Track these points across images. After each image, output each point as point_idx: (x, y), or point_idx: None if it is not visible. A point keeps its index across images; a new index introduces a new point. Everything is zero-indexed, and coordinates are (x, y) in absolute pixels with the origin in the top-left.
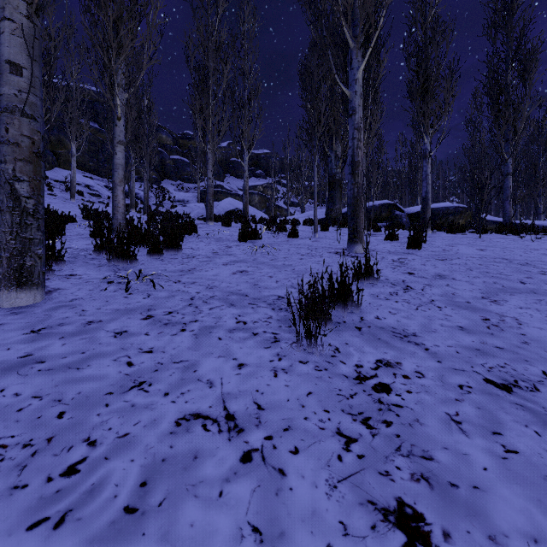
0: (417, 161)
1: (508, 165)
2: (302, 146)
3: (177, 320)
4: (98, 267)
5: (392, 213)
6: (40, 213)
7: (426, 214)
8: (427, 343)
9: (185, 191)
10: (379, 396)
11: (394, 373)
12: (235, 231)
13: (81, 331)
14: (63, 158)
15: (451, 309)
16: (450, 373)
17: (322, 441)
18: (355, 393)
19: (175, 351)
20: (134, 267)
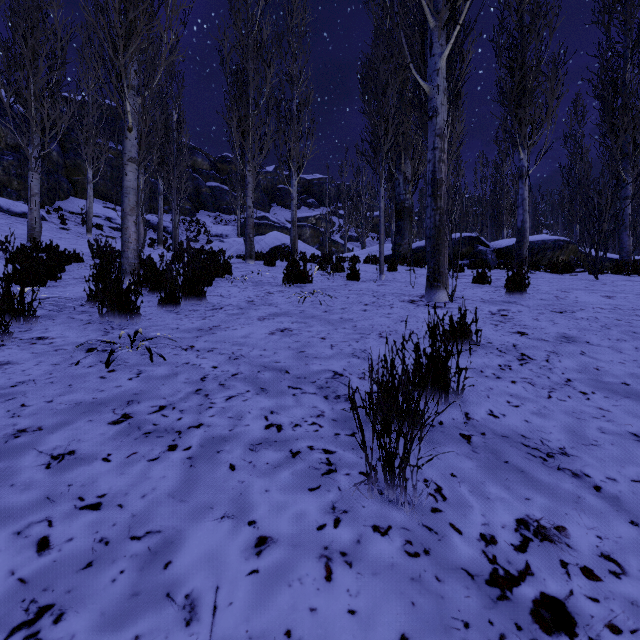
0: (503, 185)
1: (627, 186)
2: (363, 169)
3: (168, 425)
4: (85, 324)
5: (475, 248)
6: None
7: (522, 249)
8: (593, 472)
9: (224, 224)
10: None
11: (561, 560)
12: (280, 272)
13: None
14: (81, 186)
15: (604, 398)
16: None
17: None
18: (502, 637)
19: (143, 504)
20: (135, 325)
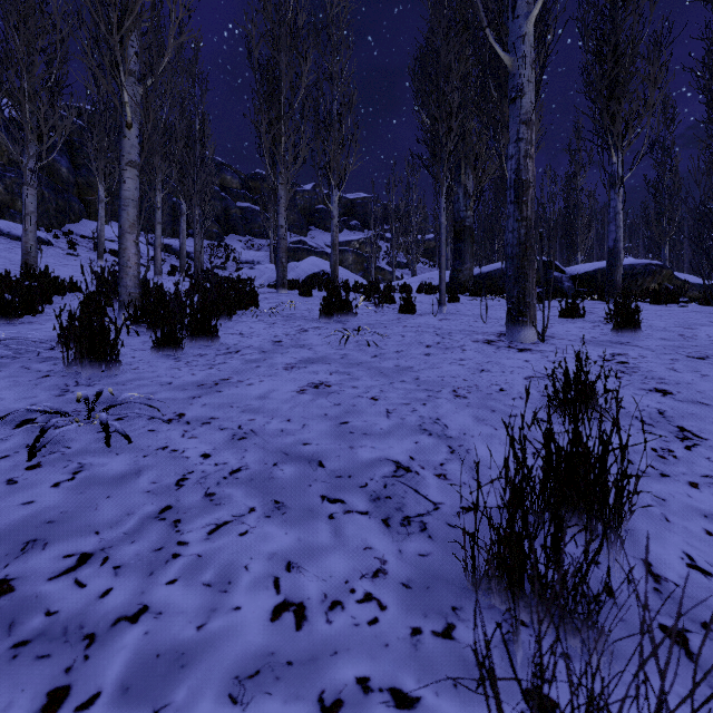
0: (577, 202)
1: None
2: (413, 186)
3: (74, 615)
4: (40, 378)
5: (548, 274)
6: None
7: (615, 274)
8: None
9: (256, 250)
10: None
11: None
12: (317, 303)
13: None
14: (94, 207)
15: None
16: None
17: None
18: None
19: None
20: (111, 378)
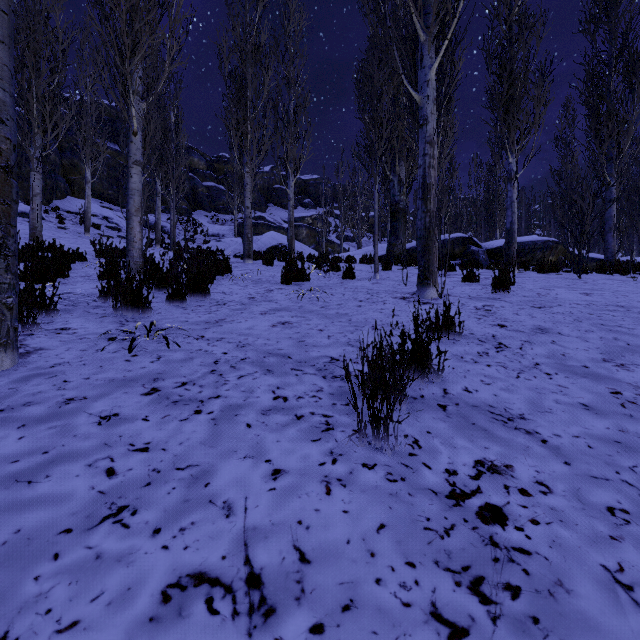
0: (496, 187)
1: (612, 189)
2: (359, 170)
3: (191, 396)
4: (101, 317)
5: (467, 248)
6: (10, 248)
7: (511, 249)
8: (543, 430)
9: (221, 224)
10: (489, 530)
11: (505, 484)
12: (278, 270)
13: (53, 414)
14: (78, 185)
15: (565, 377)
16: (589, 485)
17: (409, 635)
18: (453, 525)
19: (182, 448)
20: (147, 318)
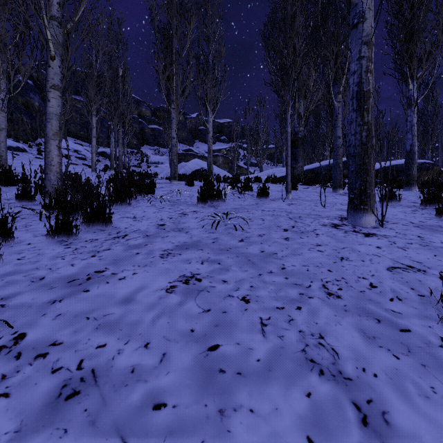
0: None
1: None
2: (261, 113)
3: None
4: None
5: None
6: None
7: (411, 169)
8: None
9: (161, 155)
10: None
11: None
12: (197, 190)
13: None
14: None
15: None
16: None
17: None
18: None
19: None
20: None
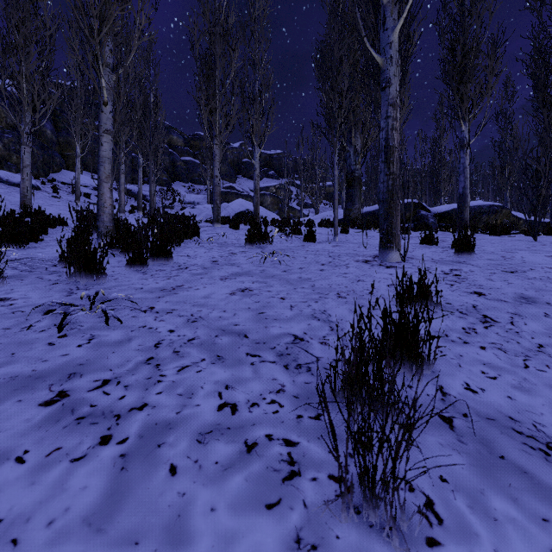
0: (441, 158)
1: None
2: (317, 145)
3: (106, 407)
4: (52, 284)
5: (417, 213)
6: None
7: (463, 213)
8: None
9: (196, 193)
10: None
11: None
12: (243, 234)
13: None
14: (72, 160)
15: None
16: None
17: None
18: None
19: (46, 538)
20: (101, 285)
